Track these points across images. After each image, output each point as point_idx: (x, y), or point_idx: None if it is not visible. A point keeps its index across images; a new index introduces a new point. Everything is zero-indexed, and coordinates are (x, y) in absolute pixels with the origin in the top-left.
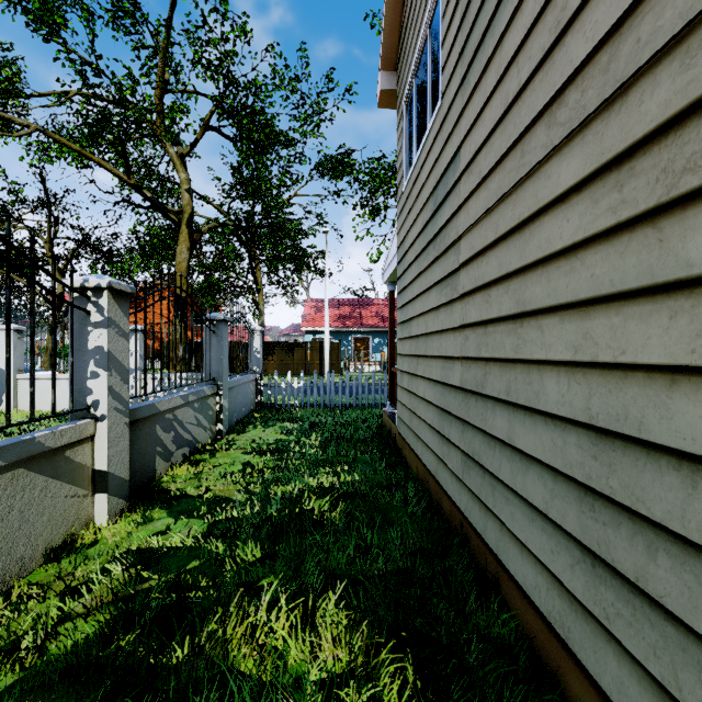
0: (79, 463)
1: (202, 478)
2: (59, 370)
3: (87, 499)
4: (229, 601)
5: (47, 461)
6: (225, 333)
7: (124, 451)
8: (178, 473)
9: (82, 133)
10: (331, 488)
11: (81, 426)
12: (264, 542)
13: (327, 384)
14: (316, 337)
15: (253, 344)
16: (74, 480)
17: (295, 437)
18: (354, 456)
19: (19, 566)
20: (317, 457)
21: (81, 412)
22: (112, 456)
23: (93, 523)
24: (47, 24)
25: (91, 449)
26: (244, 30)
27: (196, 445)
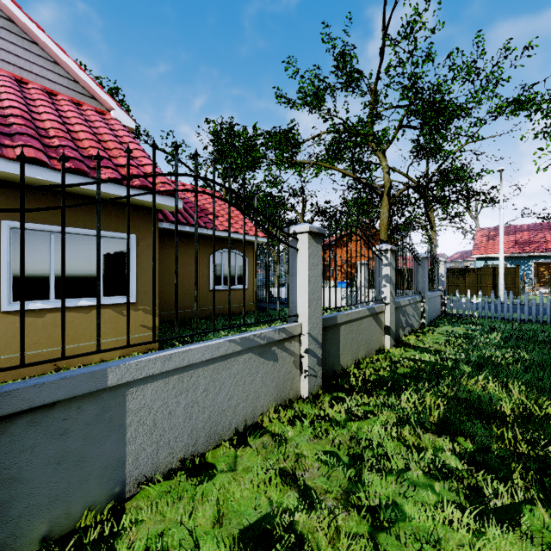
0: (381, 320)
1: (423, 342)
2: (325, 285)
3: (382, 336)
4: (462, 375)
5: (375, 316)
6: (426, 265)
7: (393, 320)
8: (409, 338)
9: (329, 156)
10: (513, 357)
11: (382, 306)
12: (473, 366)
13: (504, 302)
14: (488, 263)
15: (439, 271)
16: (380, 327)
17: (478, 333)
18: (532, 349)
19: (371, 351)
20: (499, 344)
21: (379, 301)
22: (391, 320)
23: (384, 347)
24: (319, 109)
25: (383, 316)
26: (429, 54)
27: (413, 328)
